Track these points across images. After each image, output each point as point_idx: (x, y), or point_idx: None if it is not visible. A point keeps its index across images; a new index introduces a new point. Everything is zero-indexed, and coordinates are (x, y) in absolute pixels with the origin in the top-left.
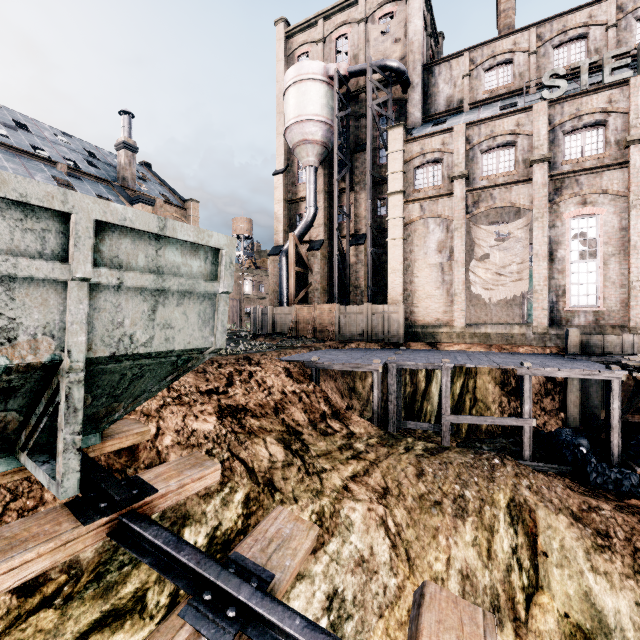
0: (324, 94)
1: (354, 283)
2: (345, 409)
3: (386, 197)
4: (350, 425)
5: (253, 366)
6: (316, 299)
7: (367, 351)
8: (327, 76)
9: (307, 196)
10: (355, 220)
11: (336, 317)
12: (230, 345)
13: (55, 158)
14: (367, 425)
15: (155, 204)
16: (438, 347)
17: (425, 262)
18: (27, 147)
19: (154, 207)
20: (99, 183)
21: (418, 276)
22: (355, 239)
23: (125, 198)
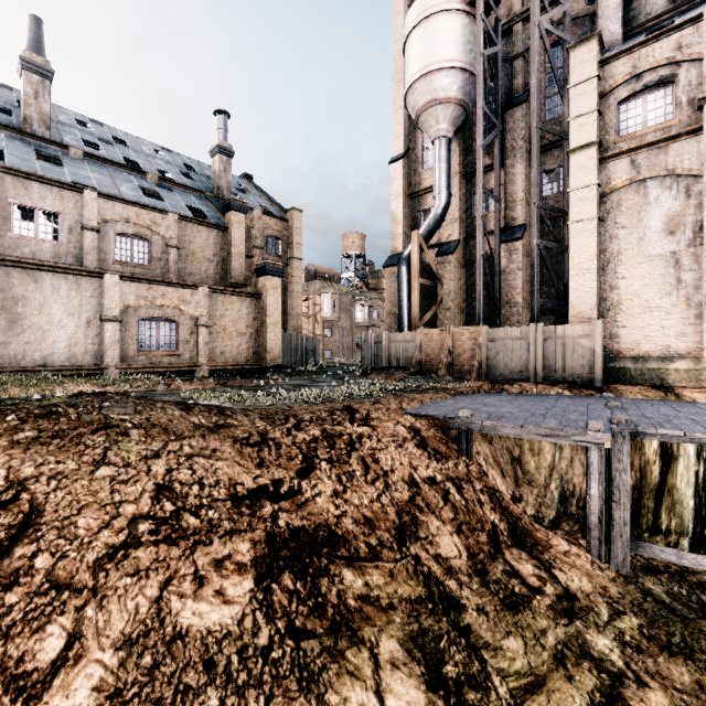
0: (462, 29)
1: (506, 297)
2: (510, 495)
3: (556, 167)
4: (554, 564)
5: (357, 426)
6: (448, 322)
7: (546, 399)
8: (466, 2)
9: (436, 180)
10: (507, 207)
11: (483, 345)
12: (330, 384)
13: (147, 169)
14: (589, 563)
15: (252, 216)
16: (677, 395)
17: (640, 253)
18: (119, 159)
19: (251, 219)
20: (191, 194)
21: (626, 277)
22: (507, 233)
23: (217, 208)
